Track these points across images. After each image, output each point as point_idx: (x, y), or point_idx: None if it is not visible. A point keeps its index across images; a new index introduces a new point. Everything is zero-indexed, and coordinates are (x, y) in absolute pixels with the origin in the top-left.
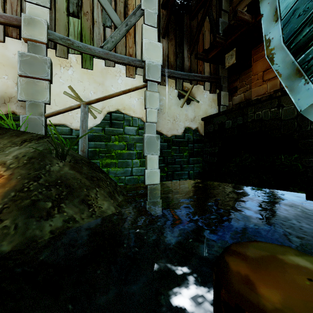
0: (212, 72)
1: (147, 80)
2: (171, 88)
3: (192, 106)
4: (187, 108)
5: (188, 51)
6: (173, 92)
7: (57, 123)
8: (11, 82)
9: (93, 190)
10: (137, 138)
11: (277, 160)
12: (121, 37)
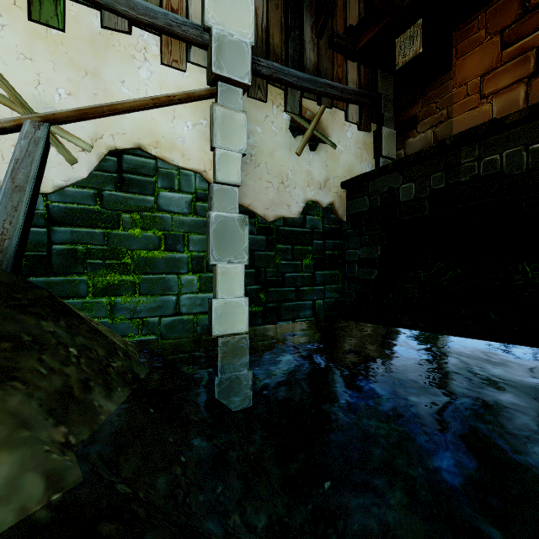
0: (362, 84)
1: (216, 77)
2: (276, 109)
3: (322, 155)
4: (311, 159)
5: (313, 27)
6: (280, 118)
7: None
8: None
9: None
10: (191, 222)
11: (516, 276)
12: None
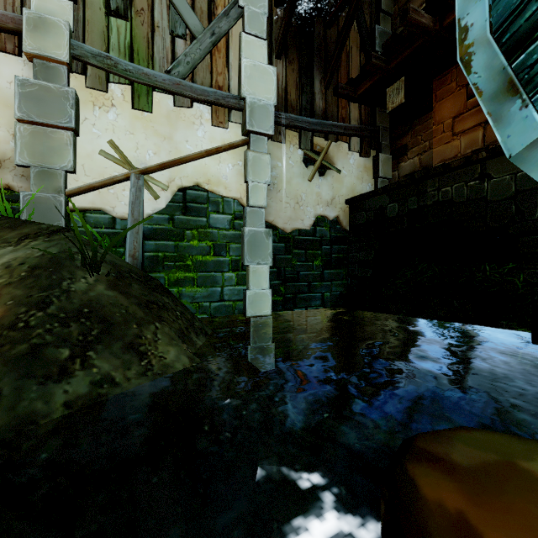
0: (363, 120)
1: (249, 132)
2: (292, 147)
3: (329, 179)
4: (320, 183)
5: (322, 81)
6: (296, 154)
7: (88, 208)
8: (4, 133)
9: (150, 326)
10: (231, 235)
11: (478, 274)
12: (203, 56)
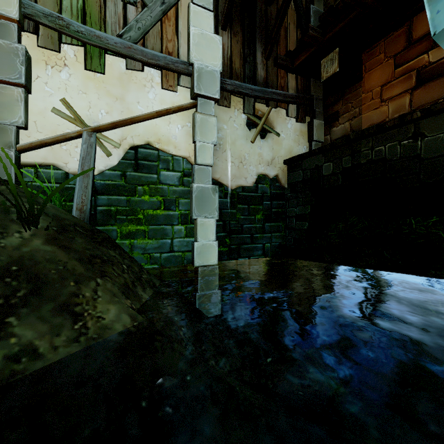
0: (299, 89)
1: (197, 95)
2: (237, 112)
3: (270, 142)
4: (261, 144)
5: (263, 53)
6: (240, 118)
7: (40, 163)
8: None
9: (90, 283)
10: (180, 191)
11: (405, 226)
12: (154, 23)
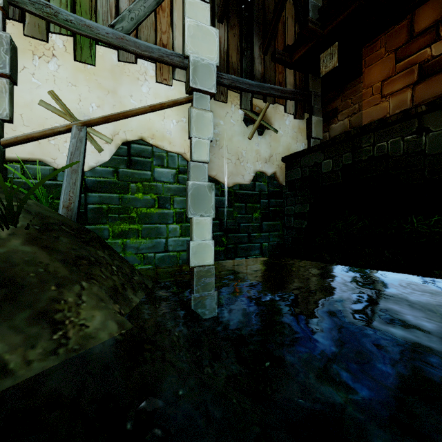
0: (297, 85)
1: (193, 89)
2: (234, 107)
3: (267, 138)
4: (259, 141)
5: (260, 47)
6: (237, 114)
7: (26, 158)
8: None
9: (74, 287)
10: (175, 188)
11: (406, 225)
12: (147, 13)
